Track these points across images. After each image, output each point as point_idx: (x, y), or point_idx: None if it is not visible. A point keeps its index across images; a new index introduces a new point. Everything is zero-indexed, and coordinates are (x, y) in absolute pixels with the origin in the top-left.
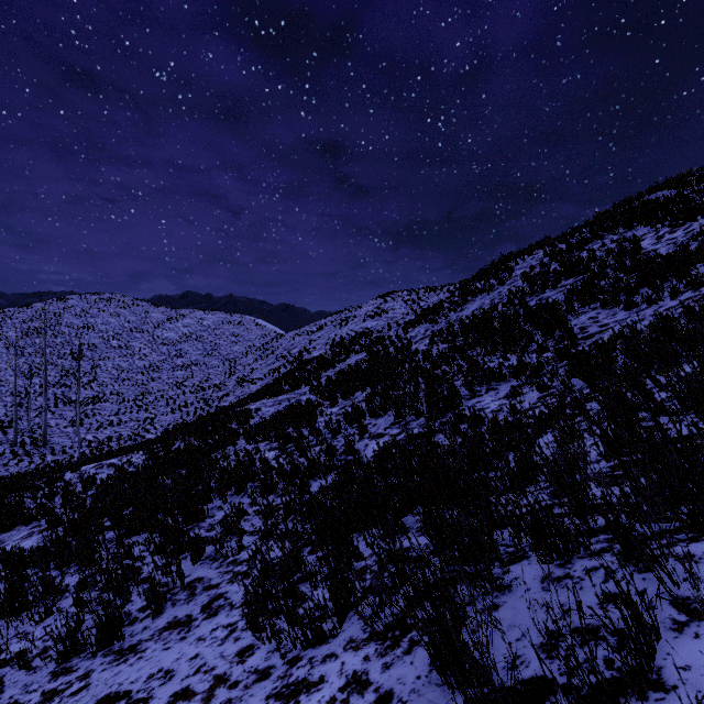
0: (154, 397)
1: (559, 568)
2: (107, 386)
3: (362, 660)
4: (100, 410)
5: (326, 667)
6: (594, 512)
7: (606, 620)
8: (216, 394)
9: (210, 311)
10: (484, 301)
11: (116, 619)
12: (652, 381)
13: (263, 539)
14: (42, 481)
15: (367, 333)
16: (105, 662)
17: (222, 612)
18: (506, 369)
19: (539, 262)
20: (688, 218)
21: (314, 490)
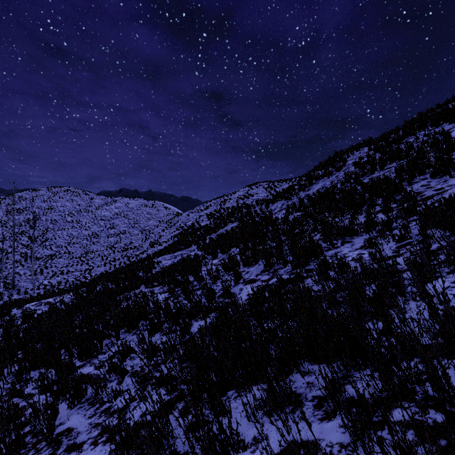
0: (93, 255)
1: None
2: (62, 248)
3: None
4: (56, 264)
5: None
6: None
7: None
8: (135, 253)
9: (134, 198)
10: (325, 183)
11: None
12: None
13: (141, 383)
14: None
15: (239, 209)
16: None
17: None
18: (358, 225)
19: (365, 154)
20: None
21: (194, 329)
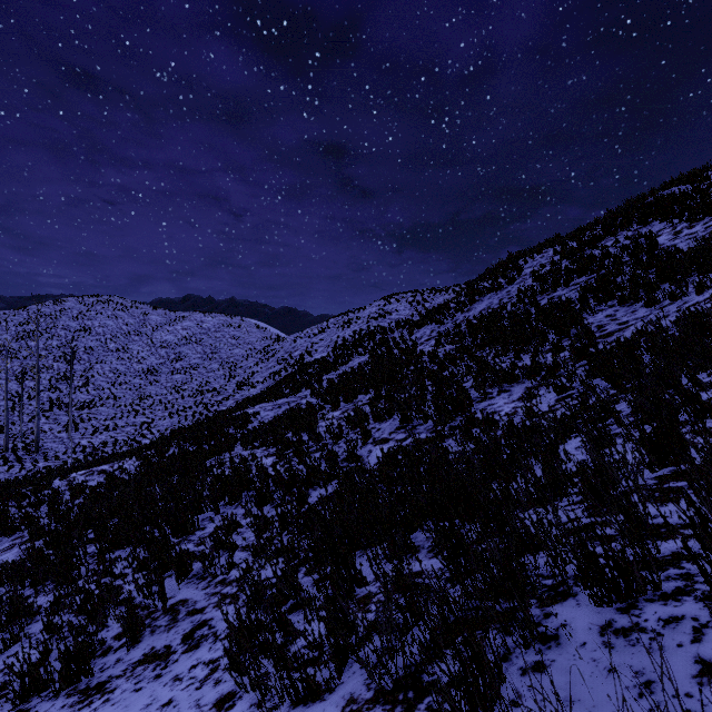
0: (152, 401)
1: (622, 614)
2: (103, 390)
3: None
4: (96, 415)
5: None
6: (656, 537)
7: None
8: (215, 398)
9: (210, 314)
10: (492, 301)
11: (83, 652)
12: (691, 379)
13: (256, 555)
14: (28, 488)
15: (371, 335)
16: (66, 705)
17: (205, 644)
18: (519, 369)
19: (549, 260)
20: (707, 212)
21: (313, 500)
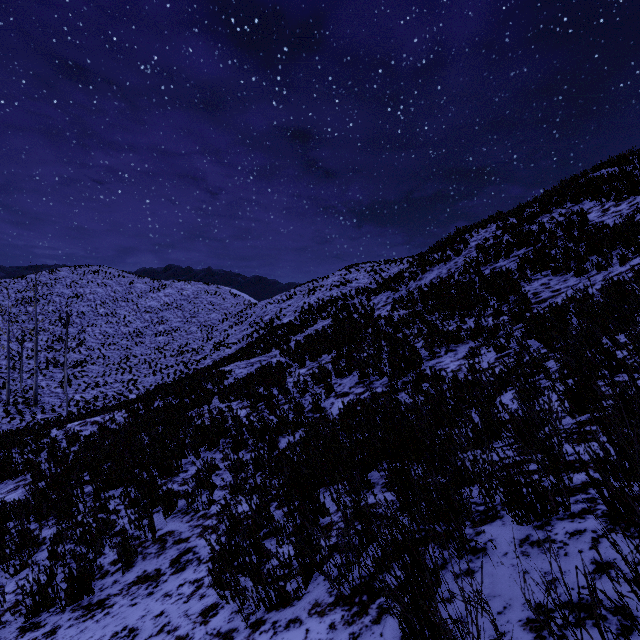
0: (137, 360)
1: (537, 530)
2: (94, 350)
3: (327, 628)
4: (88, 372)
5: (289, 634)
6: (569, 469)
7: (602, 595)
8: (194, 357)
9: (189, 282)
10: (441, 271)
11: (85, 574)
12: (610, 340)
13: (233, 493)
14: (30, 437)
15: (333, 301)
16: (72, 618)
17: (190, 567)
18: (464, 331)
19: (492, 234)
20: (631, 192)
21: (282, 445)
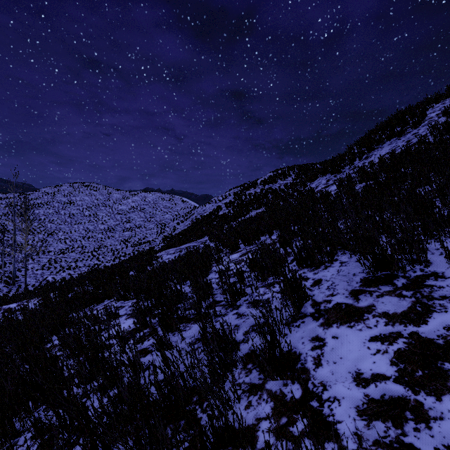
0: (106, 249)
1: None
2: (76, 242)
3: None
4: (66, 258)
5: None
6: None
7: None
8: (147, 247)
9: (151, 192)
10: (396, 145)
11: None
12: None
13: None
14: None
15: (264, 195)
16: None
17: None
18: None
19: None
20: None
21: None
